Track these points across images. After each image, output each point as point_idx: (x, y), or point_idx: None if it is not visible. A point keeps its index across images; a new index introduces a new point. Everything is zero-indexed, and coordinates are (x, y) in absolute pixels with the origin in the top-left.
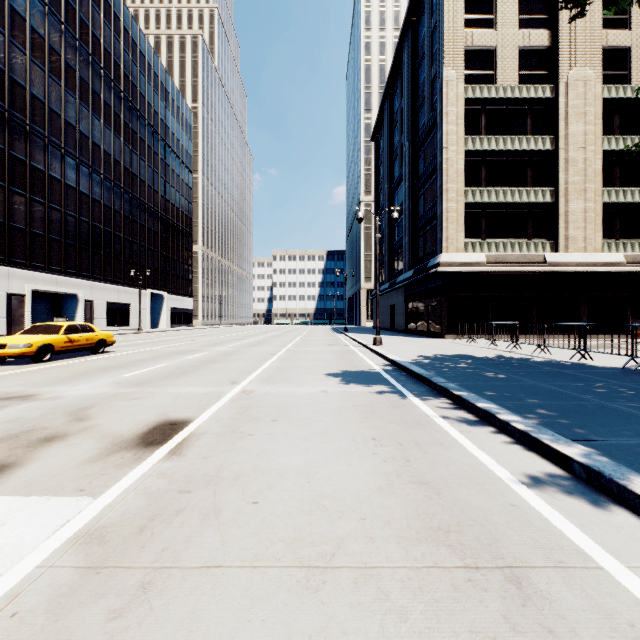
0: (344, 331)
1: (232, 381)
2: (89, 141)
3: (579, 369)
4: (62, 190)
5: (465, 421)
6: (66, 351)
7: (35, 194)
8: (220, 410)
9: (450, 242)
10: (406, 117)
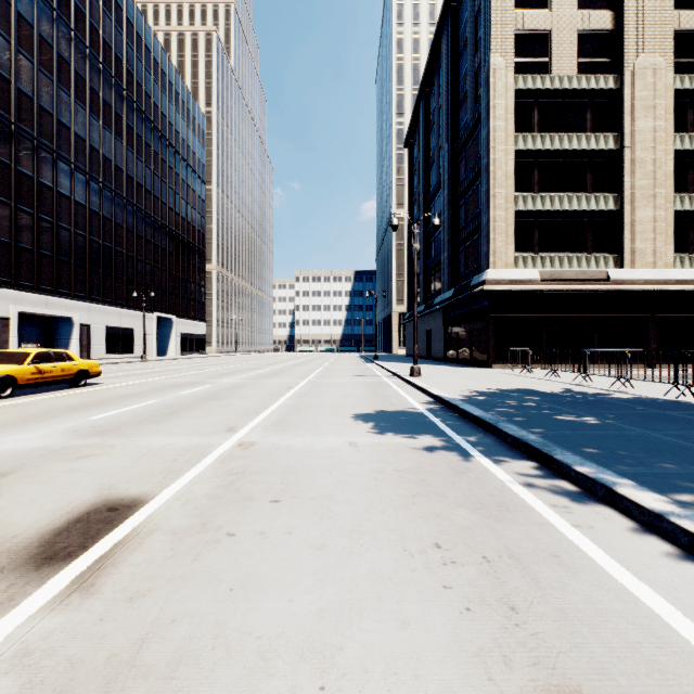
0: (374, 359)
1: (229, 427)
2: (86, 144)
3: (684, 410)
4: (54, 199)
5: (574, 502)
6: (34, 384)
7: (22, 203)
8: (197, 479)
9: (498, 256)
10: (445, 116)
